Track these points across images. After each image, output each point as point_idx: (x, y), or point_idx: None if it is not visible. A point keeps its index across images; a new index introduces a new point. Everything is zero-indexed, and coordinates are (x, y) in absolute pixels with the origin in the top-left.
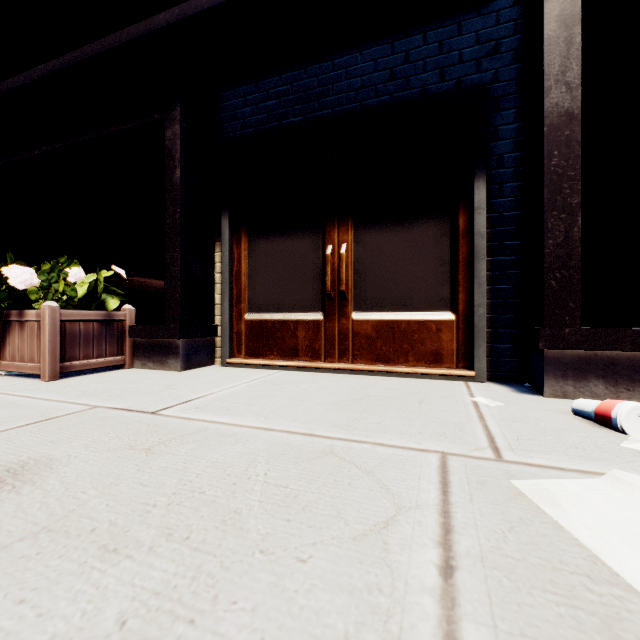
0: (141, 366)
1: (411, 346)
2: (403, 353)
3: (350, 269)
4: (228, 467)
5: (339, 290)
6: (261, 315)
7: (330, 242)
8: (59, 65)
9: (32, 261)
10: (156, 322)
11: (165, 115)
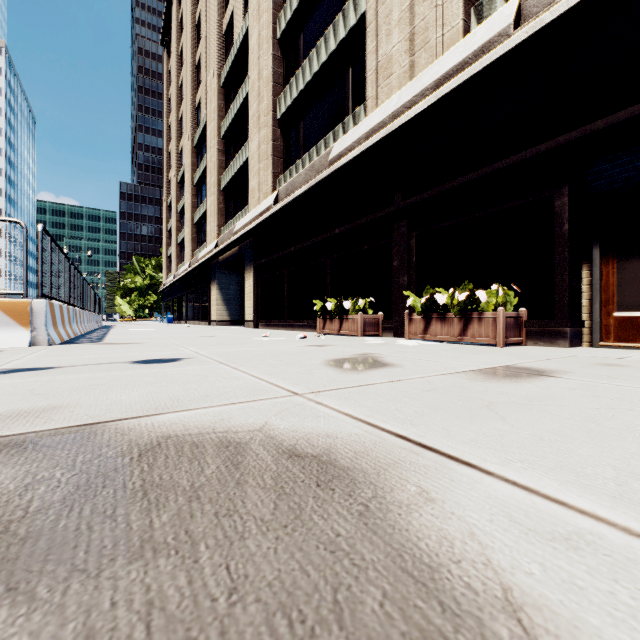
0: (532, 344)
1: None
2: None
3: None
4: None
5: None
6: (630, 313)
7: None
8: (474, 176)
9: (436, 284)
10: (538, 318)
11: (554, 192)
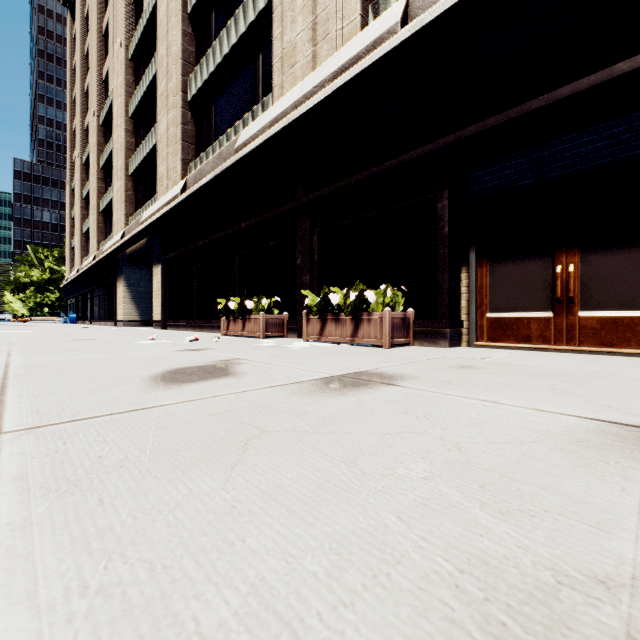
0: (419, 345)
1: (633, 335)
2: (625, 340)
3: (576, 282)
4: (553, 370)
5: (567, 296)
6: (499, 314)
7: (558, 264)
8: (368, 174)
9: (337, 284)
10: (425, 319)
11: (436, 195)
